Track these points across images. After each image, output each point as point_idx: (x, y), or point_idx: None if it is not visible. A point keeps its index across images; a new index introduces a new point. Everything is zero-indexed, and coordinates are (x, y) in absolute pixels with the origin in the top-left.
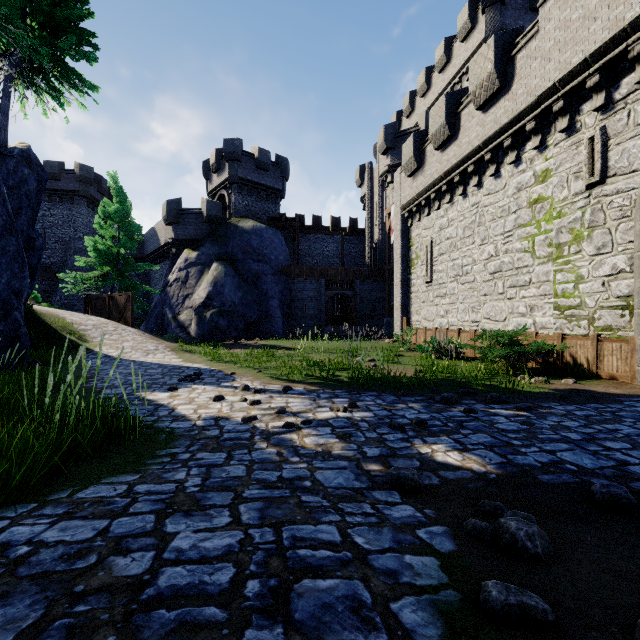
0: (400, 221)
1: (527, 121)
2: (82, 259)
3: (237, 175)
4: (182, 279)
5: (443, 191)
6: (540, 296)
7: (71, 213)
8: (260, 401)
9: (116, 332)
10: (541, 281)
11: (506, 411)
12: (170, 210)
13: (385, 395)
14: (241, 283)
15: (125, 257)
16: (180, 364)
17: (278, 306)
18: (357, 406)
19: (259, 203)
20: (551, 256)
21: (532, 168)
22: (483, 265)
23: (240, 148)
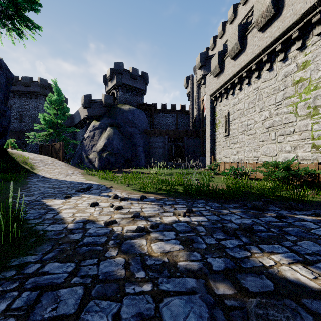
0: (209, 103)
1: (293, 32)
2: (37, 125)
3: (121, 81)
4: (91, 136)
5: (236, 83)
6: (301, 140)
7: (36, 103)
8: (122, 207)
9: (52, 164)
10: (302, 130)
11: (309, 217)
12: (85, 100)
13: (210, 202)
14: (122, 138)
15: (61, 124)
16: (82, 181)
17: (142, 151)
18: (193, 211)
19: (132, 97)
20: (309, 114)
21: (295, 61)
22: (261, 124)
23: (122, 67)
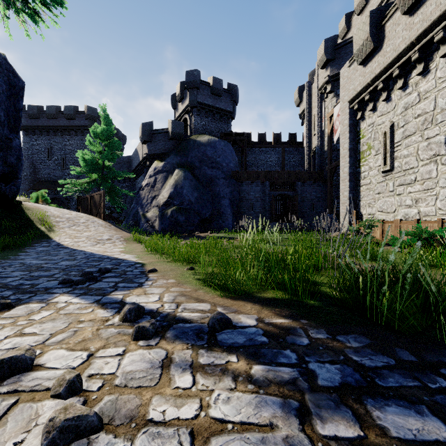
0: (348, 115)
1: None
2: (75, 168)
3: (196, 100)
4: (151, 184)
5: (413, 61)
6: None
7: (82, 142)
8: (92, 422)
9: (84, 224)
10: None
11: None
12: (144, 131)
13: None
14: (197, 185)
15: (108, 167)
16: (111, 254)
17: (228, 205)
18: None
19: (214, 123)
20: None
21: None
22: None
23: (198, 78)
